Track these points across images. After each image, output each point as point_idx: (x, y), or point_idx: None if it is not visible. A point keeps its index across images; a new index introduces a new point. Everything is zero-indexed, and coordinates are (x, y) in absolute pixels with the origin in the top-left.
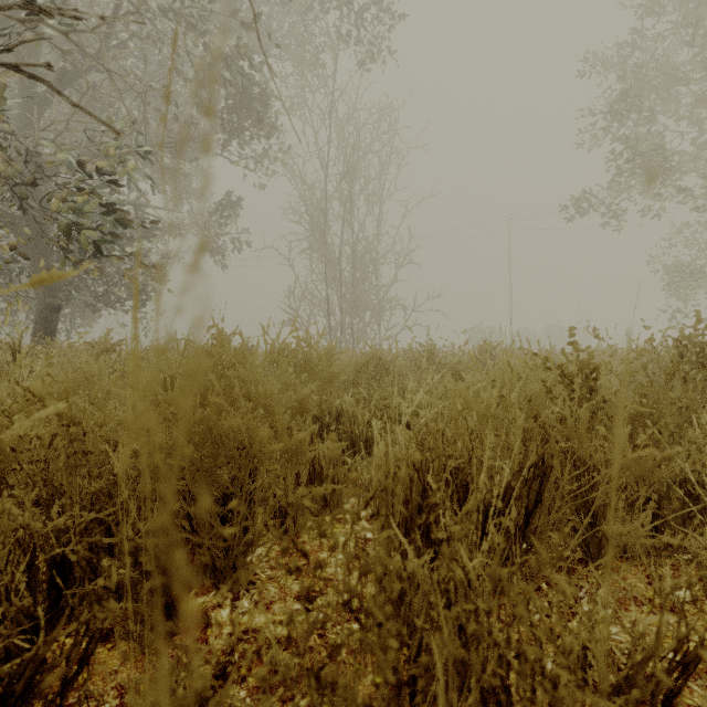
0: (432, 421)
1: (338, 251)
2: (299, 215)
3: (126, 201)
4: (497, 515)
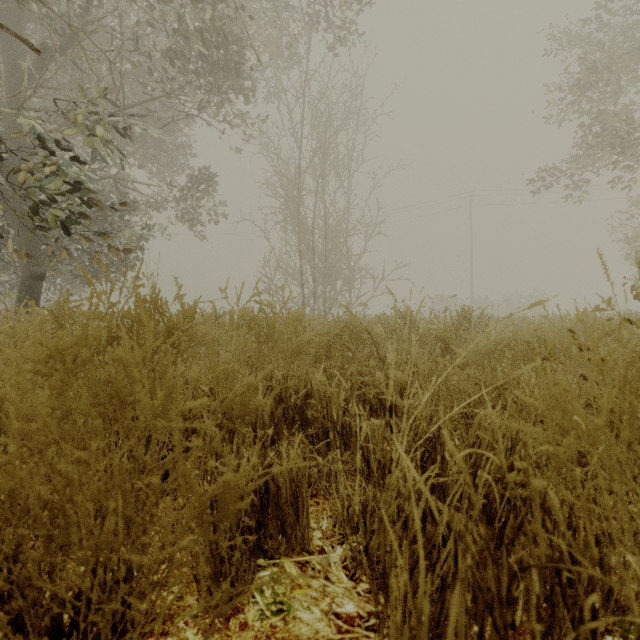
0: (433, 413)
1: (311, 224)
2: (275, 191)
3: (109, 175)
4: None
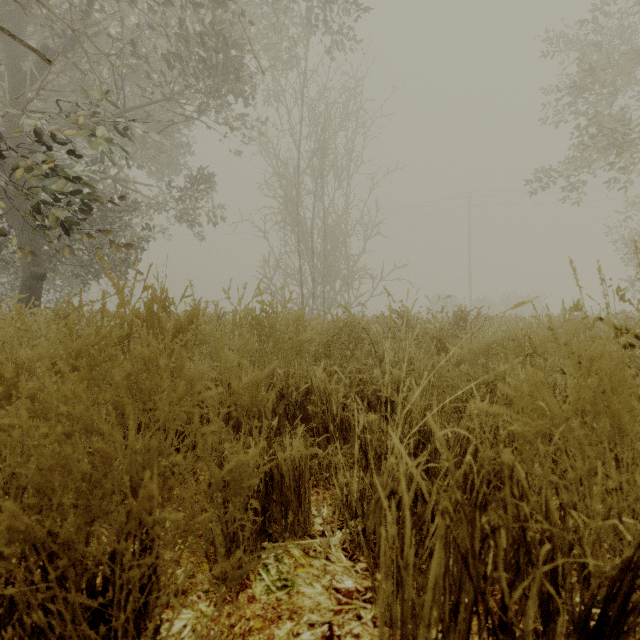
0: (427, 407)
1: (310, 224)
2: (274, 191)
3: (110, 176)
4: (599, 625)
